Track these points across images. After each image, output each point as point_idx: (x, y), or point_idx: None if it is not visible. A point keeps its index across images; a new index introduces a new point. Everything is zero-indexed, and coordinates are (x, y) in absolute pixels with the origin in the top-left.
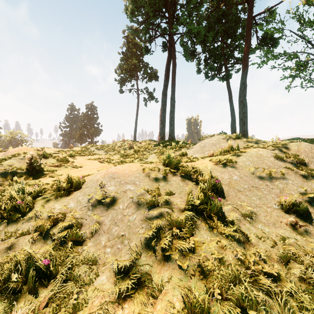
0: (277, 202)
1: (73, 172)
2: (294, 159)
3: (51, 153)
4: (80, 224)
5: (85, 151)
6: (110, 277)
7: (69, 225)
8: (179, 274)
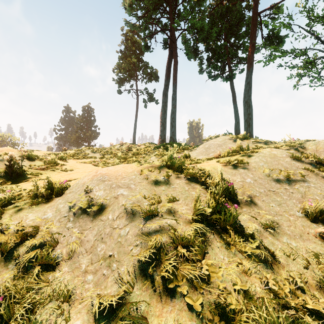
0: (301, 209)
1: (61, 176)
2: (312, 159)
3: (40, 155)
4: (55, 241)
5: (79, 154)
6: (87, 323)
7: (42, 242)
8: (189, 318)
